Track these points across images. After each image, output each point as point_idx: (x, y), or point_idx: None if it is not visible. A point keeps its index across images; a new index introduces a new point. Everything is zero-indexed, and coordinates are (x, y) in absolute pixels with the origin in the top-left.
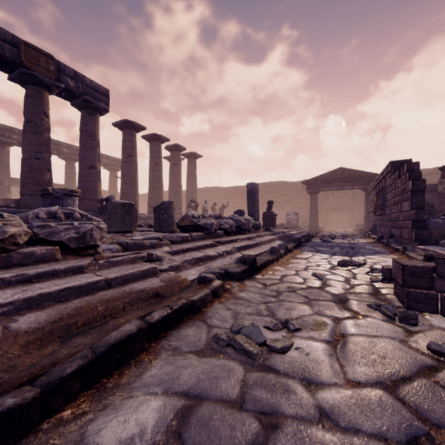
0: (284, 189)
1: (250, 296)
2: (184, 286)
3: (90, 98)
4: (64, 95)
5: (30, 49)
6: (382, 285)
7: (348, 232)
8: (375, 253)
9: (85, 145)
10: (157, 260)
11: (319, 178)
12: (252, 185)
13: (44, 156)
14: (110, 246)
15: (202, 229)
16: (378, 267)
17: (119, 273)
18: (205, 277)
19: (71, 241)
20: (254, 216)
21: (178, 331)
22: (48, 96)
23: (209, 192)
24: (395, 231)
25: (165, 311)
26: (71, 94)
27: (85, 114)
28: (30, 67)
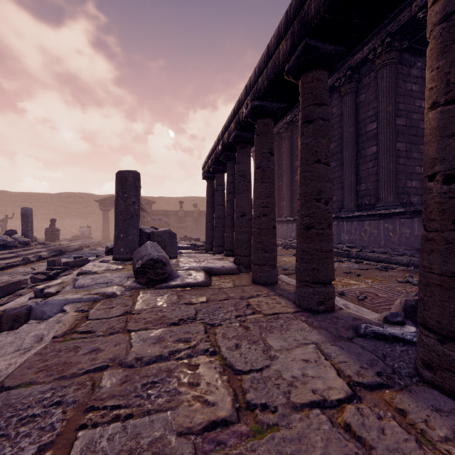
0: (89, 201)
1: None
2: None
3: None
4: None
5: None
6: None
7: None
8: None
9: None
10: None
11: (110, 198)
12: (26, 210)
13: None
14: None
15: None
16: None
17: None
18: None
19: None
20: (27, 234)
21: None
22: None
23: None
24: None
25: None
26: None
27: None
28: None
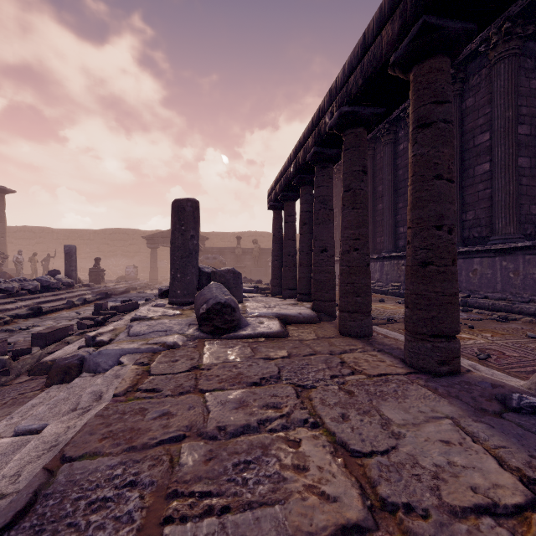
0: (135, 238)
1: (28, 322)
2: None
3: None
4: None
5: None
6: None
7: None
8: None
9: None
10: None
11: (159, 234)
12: (70, 248)
13: None
14: None
15: (4, 291)
16: None
17: None
18: (1, 317)
19: None
20: (71, 275)
21: None
22: None
23: (31, 233)
24: None
25: None
26: None
27: None
28: None
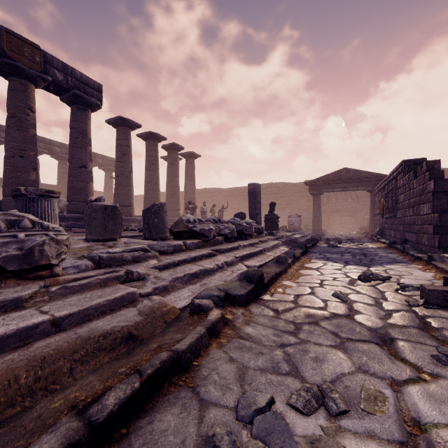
0: (285, 190)
1: (260, 333)
2: (171, 318)
3: (81, 92)
4: (52, 89)
5: (13, 38)
6: (427, 312)
7: (352, 235)
8: (393, 262)
9: (75, 143)
10: (139, 279)
11: (322, 179)
12: (254, 186)
13: (29, 154)
14: (77, 262)
15: (199, 235)
16: (407, 282)
17: (76, 306)
18: (199, 306)
19: (9, 261)
20: (256, 219)
21: (150, 419)
22: (34, 90)
23: (208, 193)
24: (409, 236)
25: (129, 387)
26: (59, 88)
27: (75, 110)
28: (13, 57)
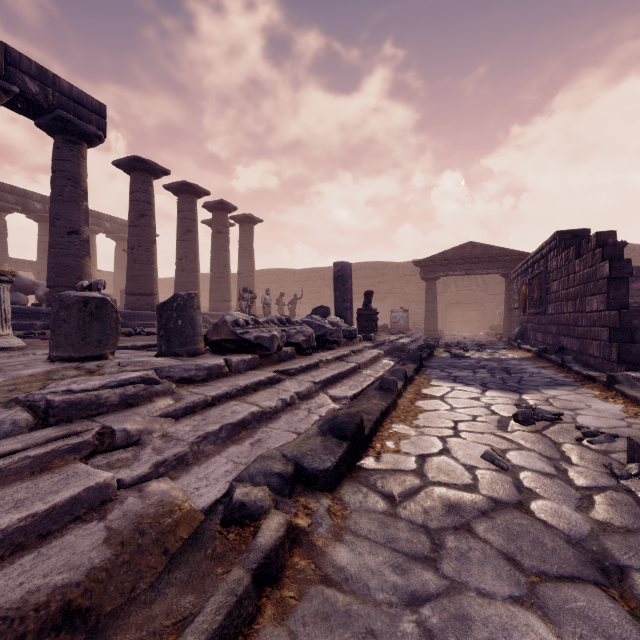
0: (386, 273)
1: (364, 564)
2: (181, 538)
3: (69, 115)
4: (21, 107)
5: None
6: None
7: (479, 338)
8: (553, 384)
9: (60, 195)
10: (128, 444)
11: (439, 257)
12: (342, 266)
13: None
14: None
15: (253, 347)
16: (589, 423)
17: None
18: (242, 506)
19: None
20: (345, 316)
21: None
22: None
23: (274, 276)
24: (568, 342)
25: None
26: (33, 105)
27: (60, 142)
28: None
